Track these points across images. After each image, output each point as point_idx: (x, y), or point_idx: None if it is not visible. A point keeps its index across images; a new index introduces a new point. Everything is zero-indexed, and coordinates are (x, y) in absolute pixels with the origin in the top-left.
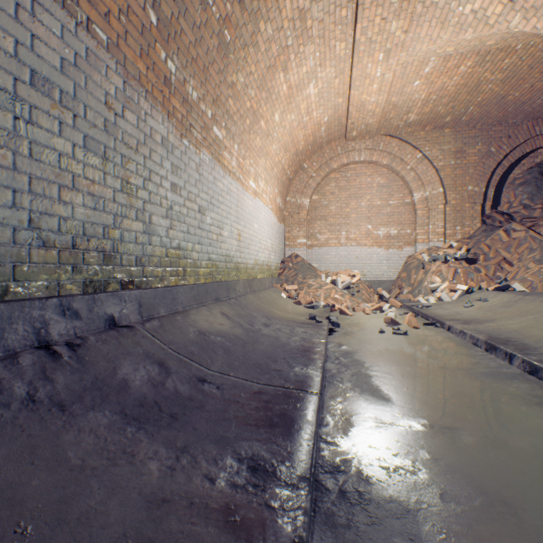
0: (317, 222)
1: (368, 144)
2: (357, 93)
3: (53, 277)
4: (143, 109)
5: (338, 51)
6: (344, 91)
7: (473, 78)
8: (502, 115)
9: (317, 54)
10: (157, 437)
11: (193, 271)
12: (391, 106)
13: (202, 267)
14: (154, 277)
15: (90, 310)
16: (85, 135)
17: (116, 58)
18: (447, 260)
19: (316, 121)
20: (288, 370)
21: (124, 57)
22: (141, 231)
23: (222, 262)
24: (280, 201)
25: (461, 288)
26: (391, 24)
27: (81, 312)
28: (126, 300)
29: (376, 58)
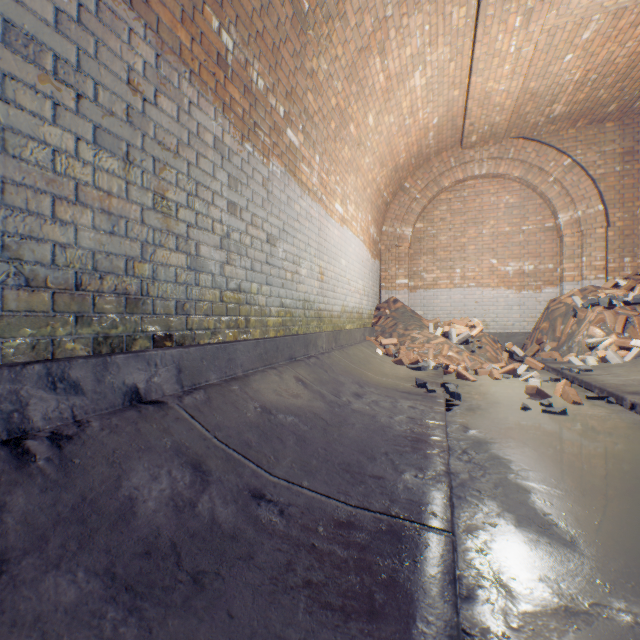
0: (422, 257)
1: (493, 152)
2: (480, 80)
3: (42, 331)
4: (186, 96)
5: (456, 20)
6: (462, 79)
7: None
8: None
9: (426, 28)
10: (156, 637)
11: (258, 322)
12: (528, 95)
13: (271, 316)
14: (203, 330)
15: (98, 381)
16: (95, 125)
17: (145, 19)
18: (612, 304)
19: (421, 124)
20: (393, 477)
21: (156, 19)
22: (183, 266)
23: (299, 309)
24: (374, 231)
25: (638, 344)
26: None
27: (82, 384)
28: (158, 364)
29: (510, 25)
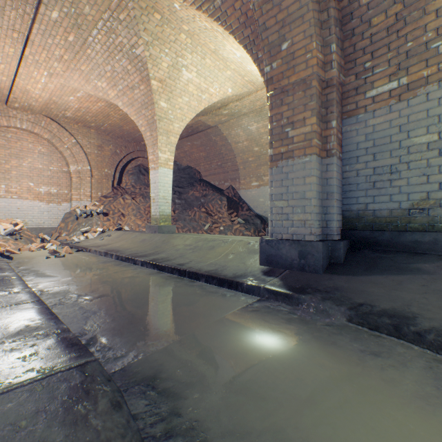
0: None
1: (31, 118)
2: (23, 82)
3: None
4: None
5: (8, 50)
6: (10, 74)
7: (106, 111)
8: (123, 134)
9: None
10: None
11: None
12: (53, 101)
13: None
14: None
15: None
16: None
17: None
18: (93, 213)
19: None
20: None
21: None
22: None
23: None
24: None
25: (100, 230)
26: (55, 63)
27: None
28: None
29: (42, 72)
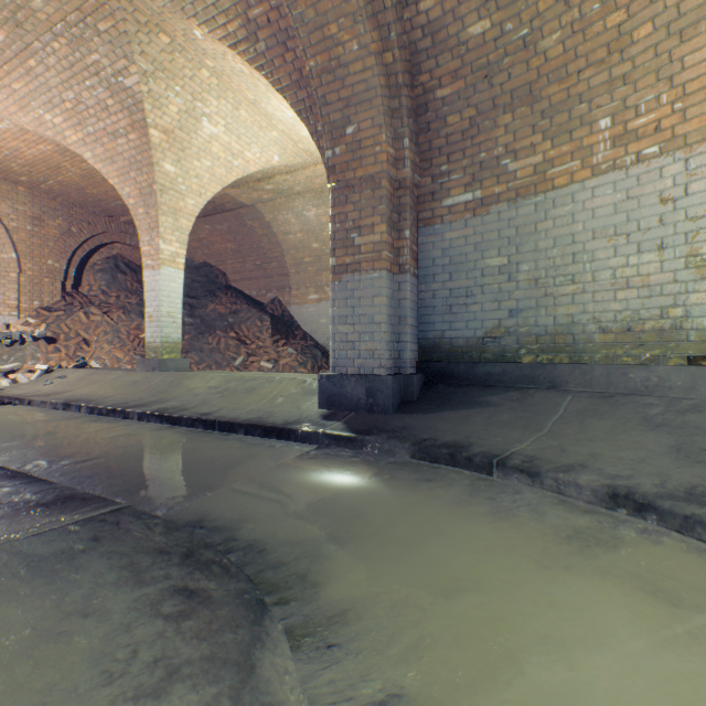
0: None
1: None
2: None
3: None
4: None
5: None
6: None
7: (55, 160)
8: (85, 201)
9: None
10: None
11: None
12: None
13: None
14: None
15: None
16: None
17: None
18: (25, 338)
19: None
20: None
21: None
22: None
23: None
24: None
25: (42, 367)
26: None
27: None
28: None
29: None
